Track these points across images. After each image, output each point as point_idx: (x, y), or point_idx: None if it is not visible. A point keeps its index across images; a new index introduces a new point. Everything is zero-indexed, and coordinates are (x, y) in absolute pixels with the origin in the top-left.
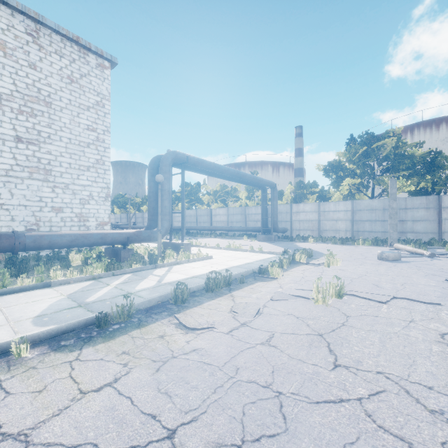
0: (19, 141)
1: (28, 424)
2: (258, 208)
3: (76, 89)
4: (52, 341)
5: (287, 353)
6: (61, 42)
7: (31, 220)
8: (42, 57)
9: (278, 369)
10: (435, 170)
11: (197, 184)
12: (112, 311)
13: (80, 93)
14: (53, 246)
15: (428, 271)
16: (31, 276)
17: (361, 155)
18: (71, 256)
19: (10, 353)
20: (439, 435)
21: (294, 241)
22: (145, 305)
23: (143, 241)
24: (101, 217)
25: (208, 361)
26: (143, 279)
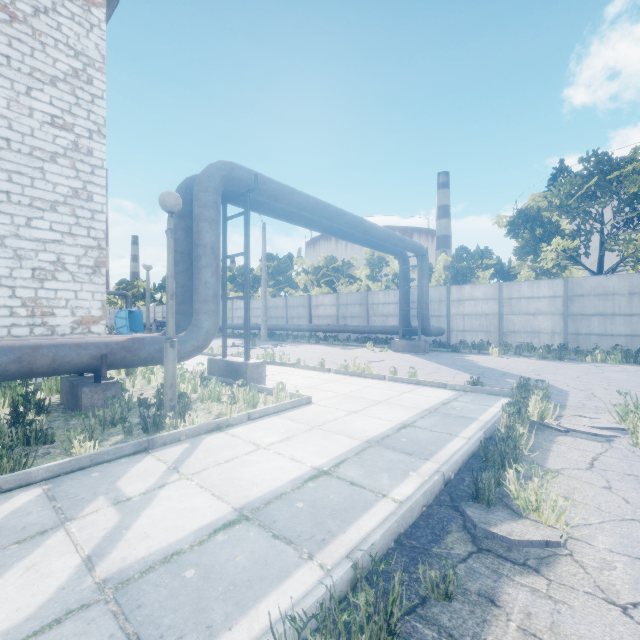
0: None
1: None
2: (390, 293)
3: (24, 36)
4: None
5: None
6: None
7: None
8: None
9: None
10: None
11: (287, 257)
12: None
13: (33, 46)
14: None
15: None
16: None
17: (583, 194)
18: None
19: None
20: None
21: (460, 352)
22: None
23: (147, 363)
24: (85, 307)
25: None
26: (43, 536)
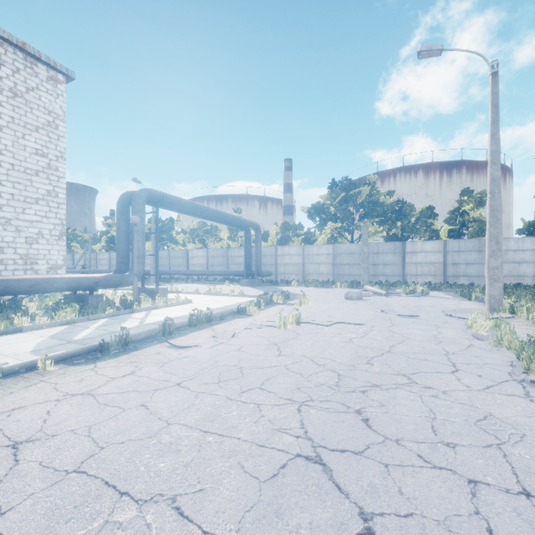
0: None
1: (85, 390)
2: (242, 250)
3: (21, 104)
4: (65, 362)
5: (250, 353)
6: (0, 46)
7: None
8: None
9: (243, 359)
10: (402, 218)
11: (169, 220)
12: (111, 339)
13: (26, 110)
14: (9, 292)
15: (375, 306)
16: None
17: (341, 199)
18: (25, 304)
19: (33, 369)
20: (316, 370)
21: (278, 286)
22: (136, 337)
23: (113, 286)
24: (54, 259)
25: (197, 360)
26: (123, 322)
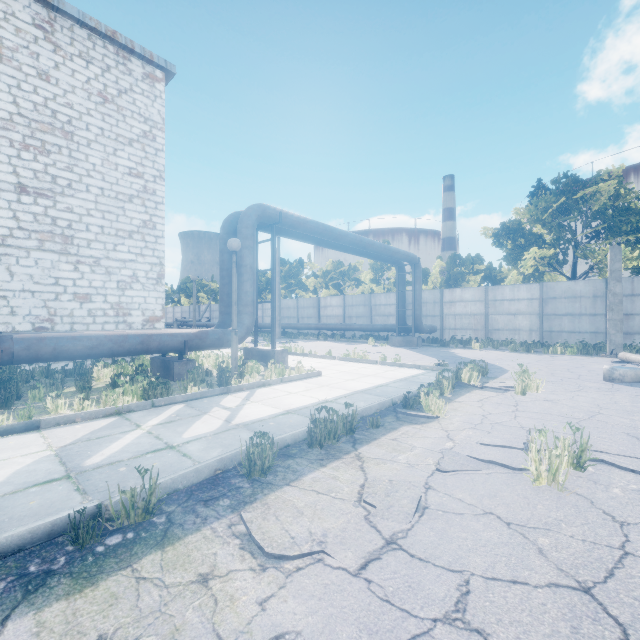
0: (23, 191)
1: None
2: (390, 295)
3: (112, 112)
4: None
5: None
6: (88, 39)
7: (42, 314)
8: (58, 62)
9: None
10: None
11: (298, 261)
12: (110, 502)
13: (117, 118)
14: (61, 356)
15: None
16: (21, 407)
17: (556, 210)
18: (97, 371)
19: None
20: None
21: (448, 347)
22: (188, 480)
23: (210, 348)
24: (151, 309)
25: None
26: (200, 416)
